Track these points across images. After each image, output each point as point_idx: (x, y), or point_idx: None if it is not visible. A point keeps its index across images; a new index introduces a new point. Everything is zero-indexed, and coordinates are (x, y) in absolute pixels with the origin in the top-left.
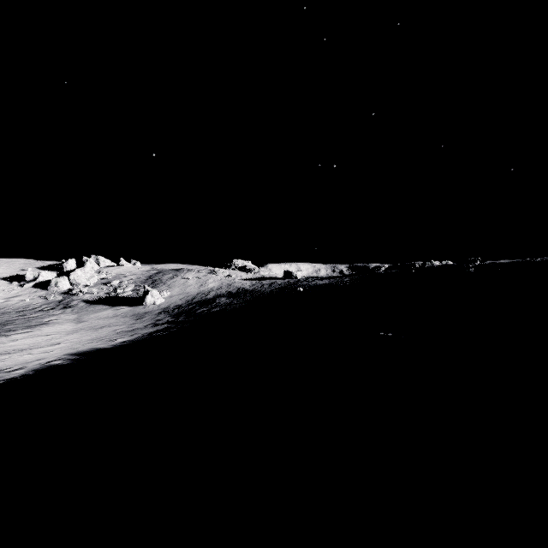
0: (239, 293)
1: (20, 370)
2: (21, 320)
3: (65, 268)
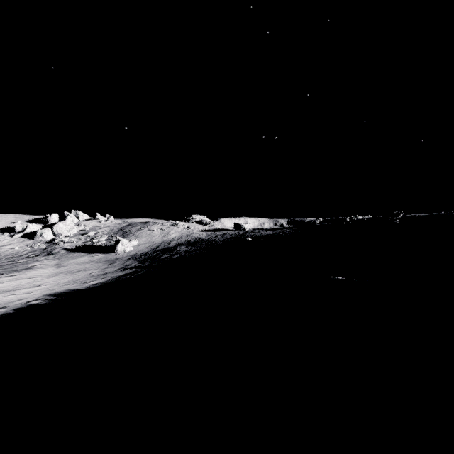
0: (196, 242)
1: (2, 309)
2: (10, 265)
3: (49, 221)
